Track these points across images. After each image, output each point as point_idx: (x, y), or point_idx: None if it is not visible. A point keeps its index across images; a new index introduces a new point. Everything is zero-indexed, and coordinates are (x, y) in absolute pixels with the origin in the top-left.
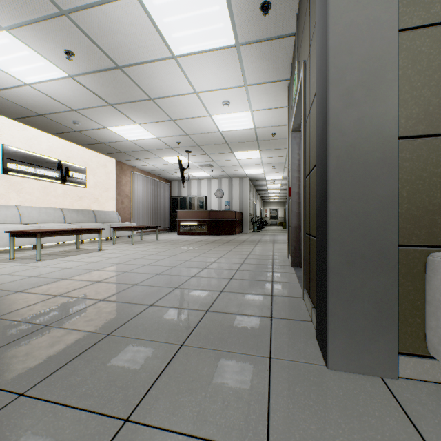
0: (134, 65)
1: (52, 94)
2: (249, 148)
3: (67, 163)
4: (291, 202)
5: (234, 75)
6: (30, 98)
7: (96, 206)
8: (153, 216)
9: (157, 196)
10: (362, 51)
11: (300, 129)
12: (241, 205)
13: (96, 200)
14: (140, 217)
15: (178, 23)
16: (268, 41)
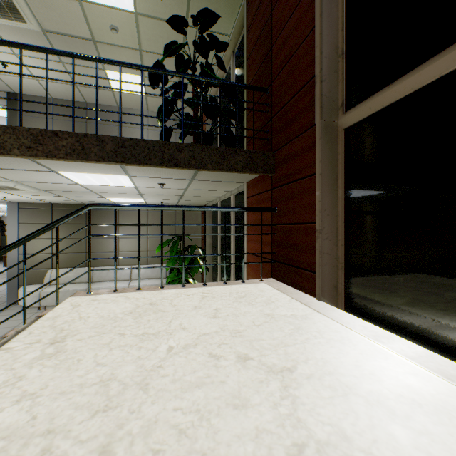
0: None
1: None
2: None
3: None
4: None
5: None
6: None
7: None
8: None
9: None
10: (13, 257)
11: None
12: None
13: None
14: None
15: None
16: None
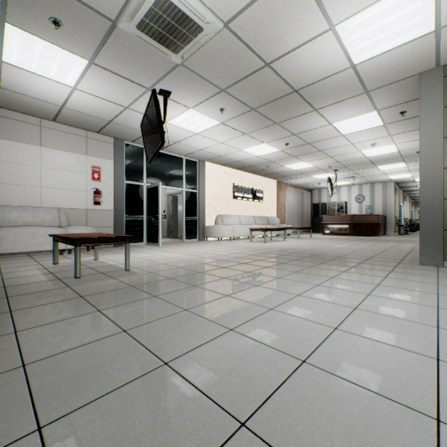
0: (317, 141)
1: (265, 158)
2: (393, 162)
3: (254, 188)
4: None
5: (381, 133)
6: (253, 161)
7: (267, 214)
8: (299, 219)
9: (301, 204)
10: (431, 175)
11: None
12: (384, 209)
13: (266, 209)
14: (290, 221)
15: (349, 126)
16: (406, 120)
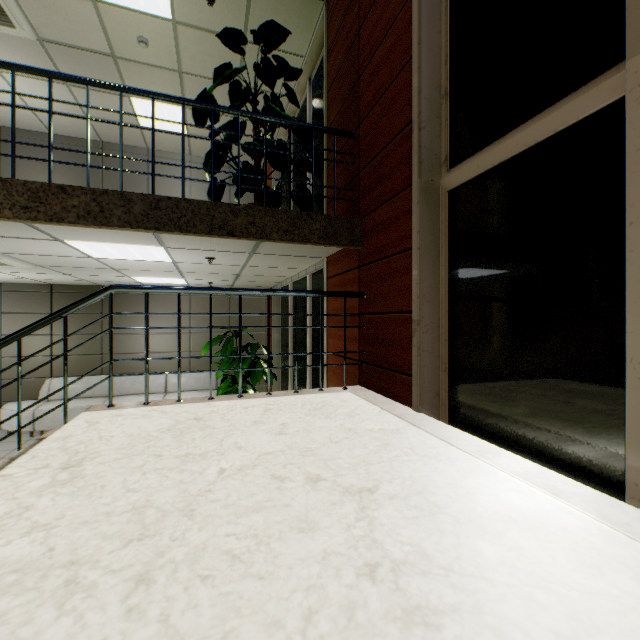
0: None
1: None
2: None
3: None
4: None
5: None
6: None
7: None
8: None
9: None
10: None
11: None
12: None
13: None
14: None
15: None
16: None
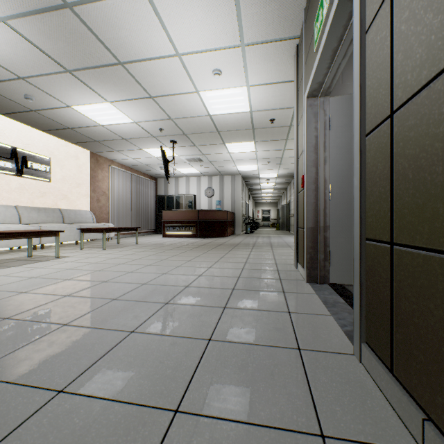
0: (89, 3)
1: None
2: (243, 138)
3: (24, 151)
4: (306, 194)
5: (228, 26)
6: None
7: (65, 204)
8: (135, 216)
9: (140, 194)
10: None
11: (320, 93)
12: (233, 205)
13: (64, 197)
14: (120, 217)
15: None
16: None
